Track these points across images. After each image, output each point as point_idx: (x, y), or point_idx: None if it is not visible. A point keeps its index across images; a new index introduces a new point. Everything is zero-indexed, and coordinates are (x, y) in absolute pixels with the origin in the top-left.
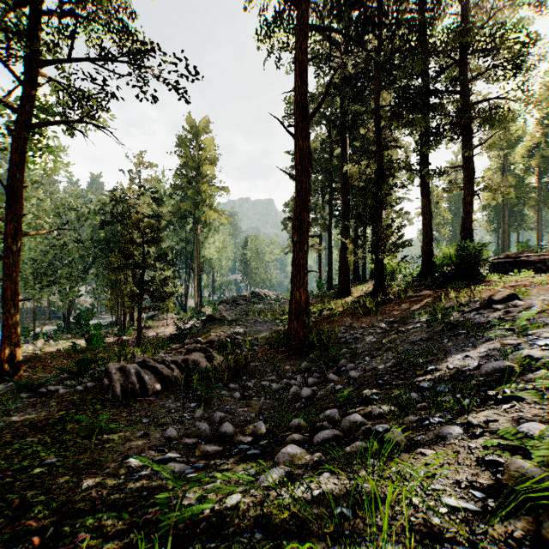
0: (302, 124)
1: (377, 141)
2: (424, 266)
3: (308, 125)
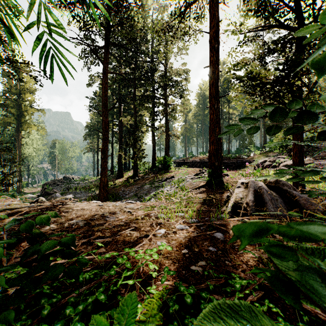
0: (105, 112)
1: (134, 111)
2: (153, 164)
3: (107, 112)
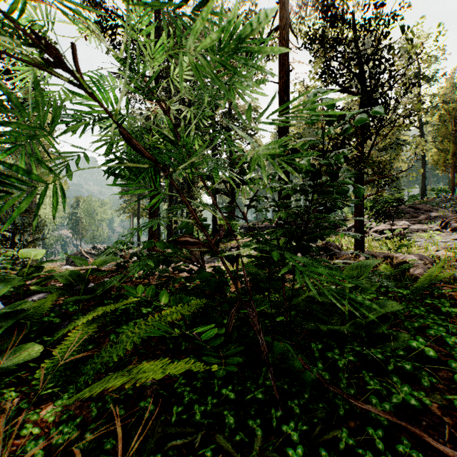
0: None
1: None
2: (213, 230)
3: None
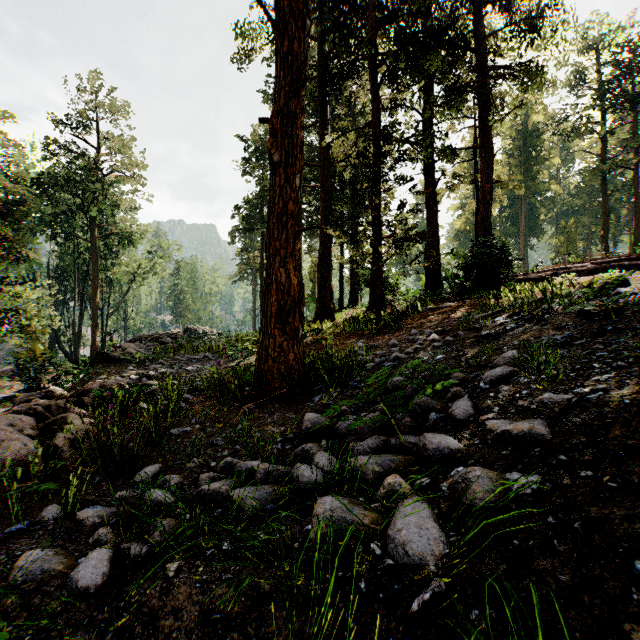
0: None
1: (373, 101)
2: (429, 278)
3: None
